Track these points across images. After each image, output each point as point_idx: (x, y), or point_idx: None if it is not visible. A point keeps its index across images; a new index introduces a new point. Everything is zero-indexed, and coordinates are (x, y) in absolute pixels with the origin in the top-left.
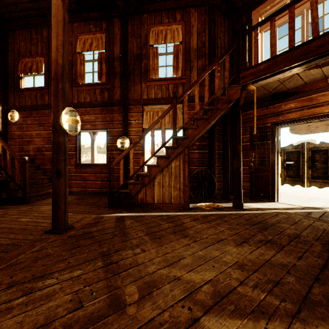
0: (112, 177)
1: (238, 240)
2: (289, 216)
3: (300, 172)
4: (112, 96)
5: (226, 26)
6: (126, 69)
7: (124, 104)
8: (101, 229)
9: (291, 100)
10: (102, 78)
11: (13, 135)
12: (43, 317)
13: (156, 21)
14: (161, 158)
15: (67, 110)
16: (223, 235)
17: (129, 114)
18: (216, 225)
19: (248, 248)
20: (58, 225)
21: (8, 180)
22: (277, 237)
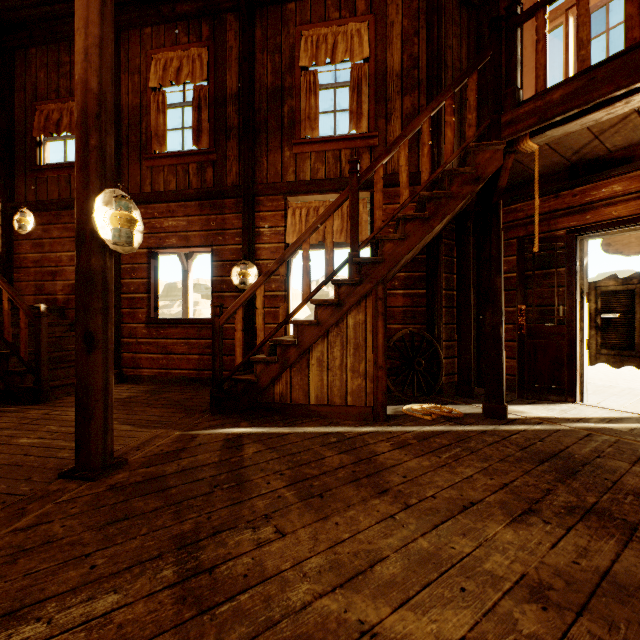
0: (219, 347)
1: (513, 506)
2: (619, 440)
3: (637, 338)
4: (223, 178)
5: (465, 25)
6: (251, 119)
7: (247, 193)
8: (187, 468)
9: (615, 177)
10: (201, 141)
11: (23, 262)
12: None
13: (314, 16)
14: (325, 305)
15: (110, 196)
16: (474, 490)
17: (258, 215)
18: (452, 462)
19: (542, 531)
20: (88, 459)
21: (5, 352)
22: (609, 497)
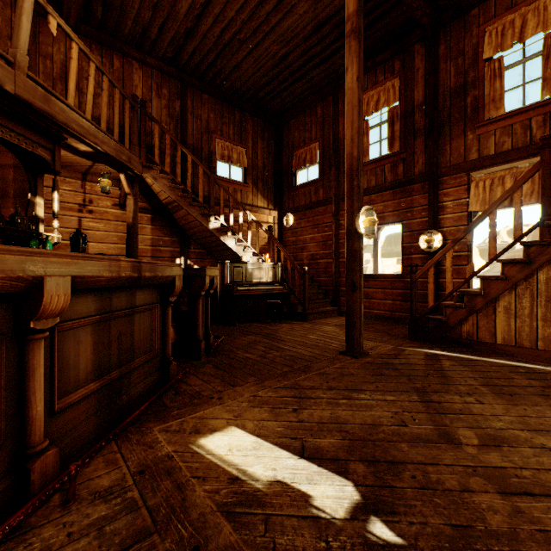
0: (415, 294)
1: None
2: None
3: None
4: (411, 170)
5: None
6: (435, 119)
7: (432, 177)
8: (405, 363)
9: None
10: (393, 147)
11: (287, 242)
12: (369, 419)
13: (498, 9)
14: (512, 263)
15: (363, 210)
16: None
17: (441, 192)
18: None
19: None
20: (353, 347)
21: (289, 292)
22: None
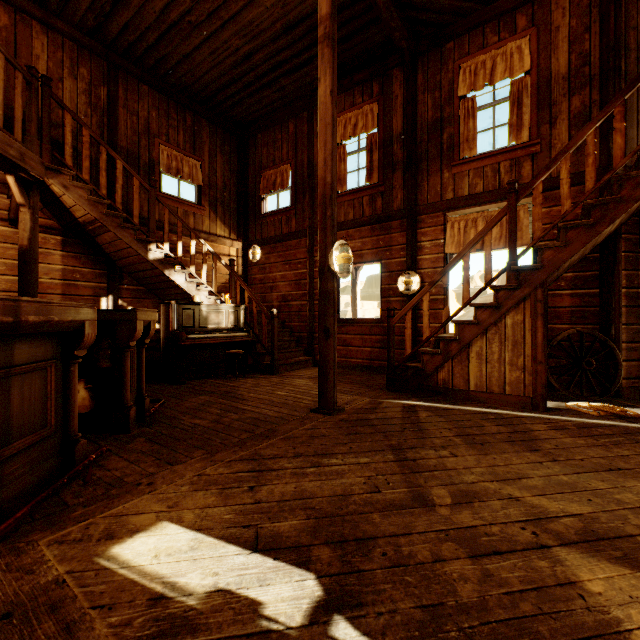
0: (393, 340)
1: None
2: None
3: None
4: (389, 205)
5: None
6: (414, 152)
7: (410, 214)
8: (382, 418)
9: None
10: (372, 178)
11: (254, 280)
12: (340, 489)
13: (472, 47)
14: (483, 308)
15: (337, 245)
16: (625, 463)
17: (419, 232)
18: (609, 445)
19: None
20: (326, 403)
21: (255, 340)
22: None
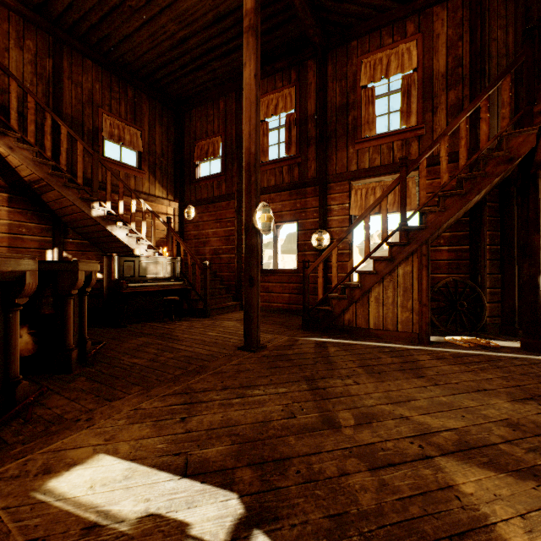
0: (308, 287)
1: (517, 395)
2: None
3: None
4: (305, 174)
5: (511, 13)
6: (325, 130)
7: (322, 182)
8: (298, 353)
9: None
10: (290, 150)
11: (189, 236)
12: (261, 416)
13: (371, 46)
14: (380, 260)
15: (260, 206)
16: (489, 385)
17: (329, 197)
18: (477, 370)
19: (534, 407)
20: (251, 341)
21: (189, 288)
22: None
